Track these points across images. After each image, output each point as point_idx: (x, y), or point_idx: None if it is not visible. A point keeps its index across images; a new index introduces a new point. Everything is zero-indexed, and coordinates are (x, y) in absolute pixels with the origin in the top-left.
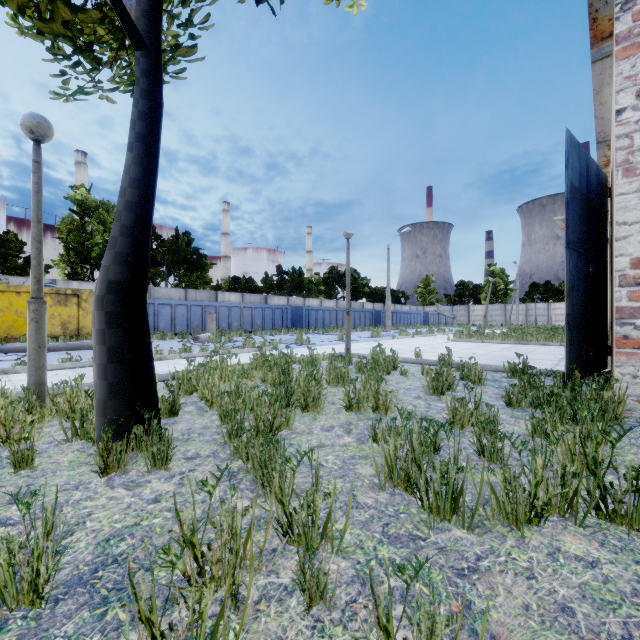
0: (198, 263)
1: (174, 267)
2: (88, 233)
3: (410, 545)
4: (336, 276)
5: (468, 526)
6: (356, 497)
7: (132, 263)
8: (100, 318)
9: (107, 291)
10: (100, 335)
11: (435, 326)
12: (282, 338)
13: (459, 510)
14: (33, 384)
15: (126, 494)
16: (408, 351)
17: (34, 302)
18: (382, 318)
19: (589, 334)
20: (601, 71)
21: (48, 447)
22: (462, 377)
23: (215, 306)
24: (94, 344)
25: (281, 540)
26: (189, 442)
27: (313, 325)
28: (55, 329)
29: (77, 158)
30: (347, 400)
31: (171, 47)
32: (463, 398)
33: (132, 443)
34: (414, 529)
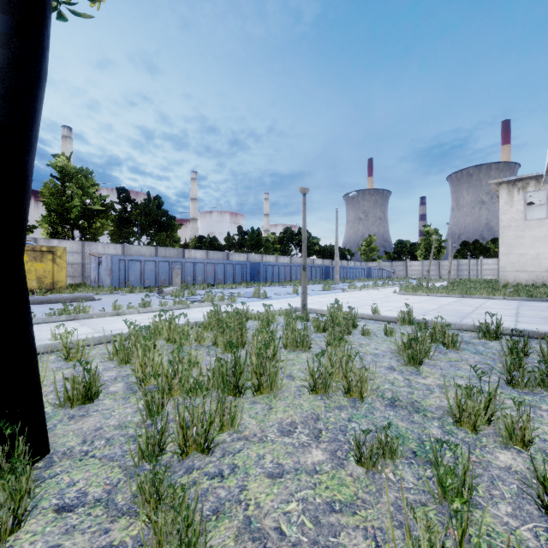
0: (167, 224)
1: (146, 227)
2: (68, 196)
3: None
4: (290, 236)
5: None
6: None
7: None
8: None
9: None
10: None
11: (377, 280)
12: (241, 291)
13: None
14: None
15: None
16: (361, 305)
17: None
18: (331, 272)
19: None
20: None
21: None
22: (431, 339)
23: (181, 262)
24: None
25: None
26: (84, 461)
27: (270, 279)
28: (31, 283)
29: (63, 132)
30: (311, 380)
31: None
32: (473, 387)
33: None
34: None
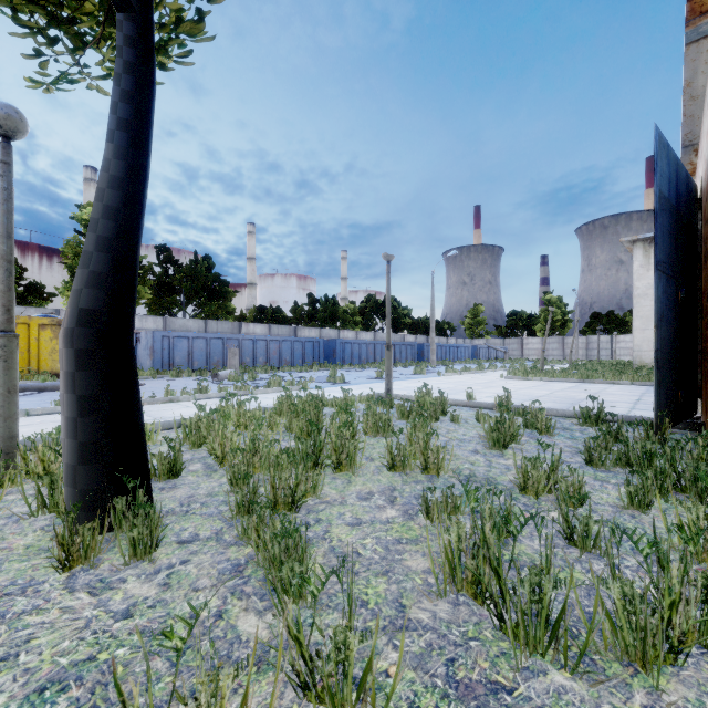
0: (219, 291)
1: (193, 295)
2: None
3: (490, 703)
4: (374, 305)
5: (573, 668)
6: (406, 609)
7: (112, 286)
8: (69, 358)
9: (77, 322)
10: (69, 380)
11: (485, 361)
12: (313, 375)
13: (558, 642)
14: (1, 437)
15: (88, 602)
16: (457, 391)
17: (2, 336)
18: (425, 352)
19: (678, 374)
20: (696, 56)
21: (5, 524)
22: (525, 425)
23: (238, 339)
24: (62, 391)
25: (297, 694)
26: (187, 516)
27: (348, 360)
28: (56, 365)
29: (86, 174)
30: (389, 457)
31: (174, 25)
32: (537, 458)
33: (107, 523)
34: (493, 670)
